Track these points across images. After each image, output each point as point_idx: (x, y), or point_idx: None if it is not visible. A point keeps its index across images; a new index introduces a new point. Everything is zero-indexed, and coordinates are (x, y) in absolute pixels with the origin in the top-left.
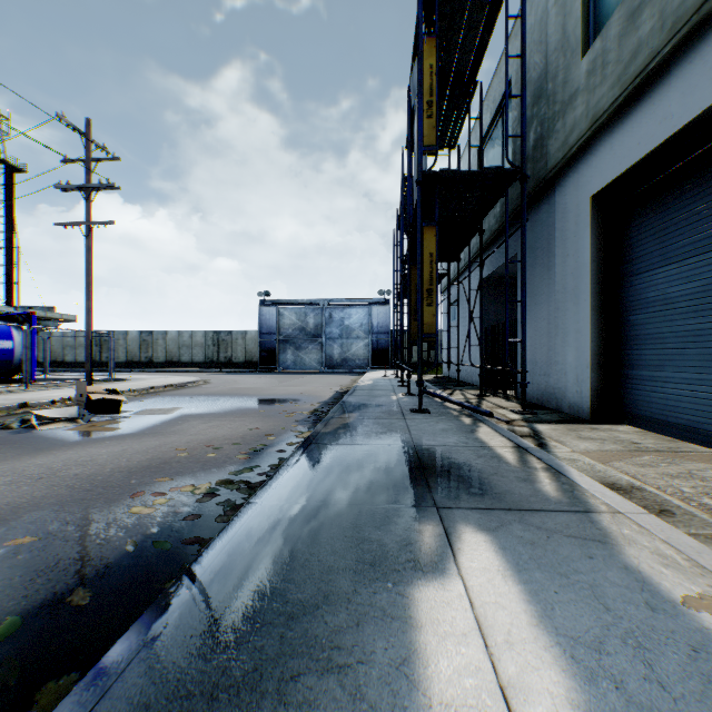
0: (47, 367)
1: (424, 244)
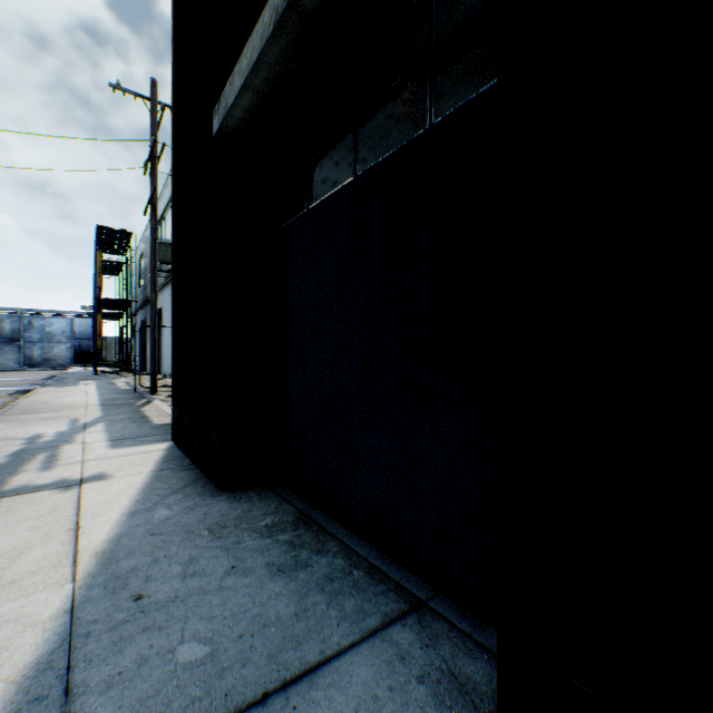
0: None
1: (99, 319)
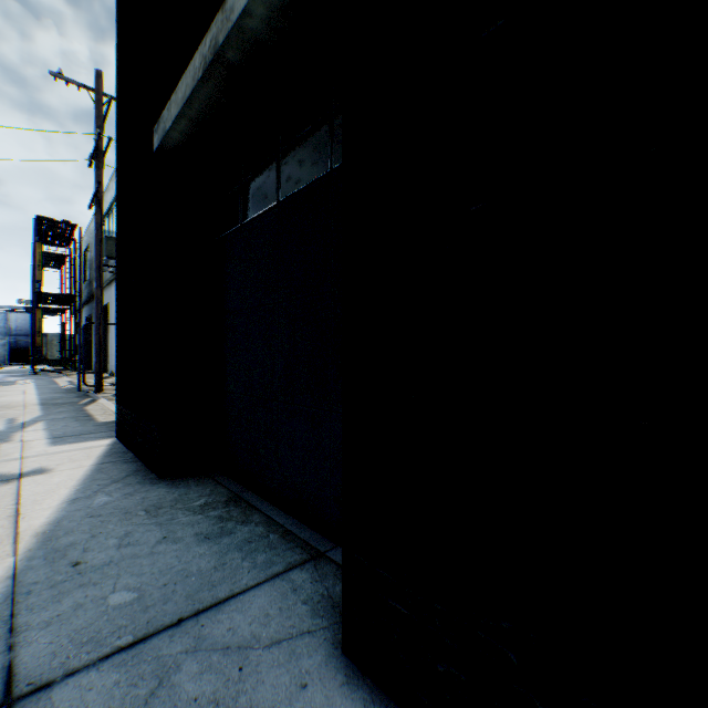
0: None
1: (38, 315)
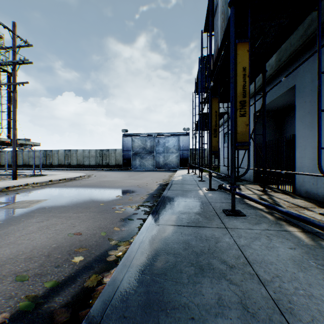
0: (7, 168)
1: (237, 59)
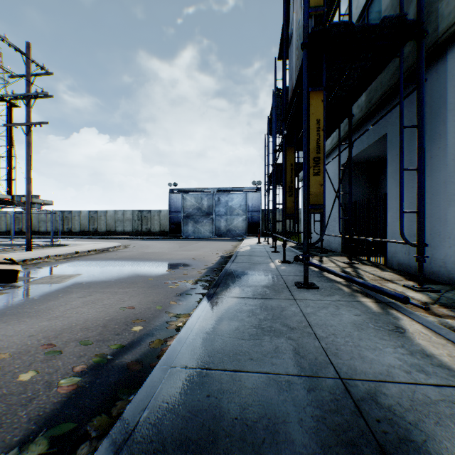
0: (13, 236)
1: (310, 110)
